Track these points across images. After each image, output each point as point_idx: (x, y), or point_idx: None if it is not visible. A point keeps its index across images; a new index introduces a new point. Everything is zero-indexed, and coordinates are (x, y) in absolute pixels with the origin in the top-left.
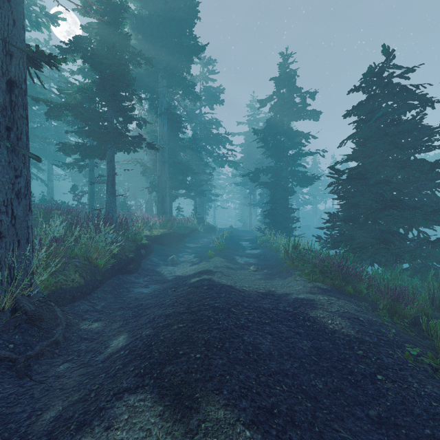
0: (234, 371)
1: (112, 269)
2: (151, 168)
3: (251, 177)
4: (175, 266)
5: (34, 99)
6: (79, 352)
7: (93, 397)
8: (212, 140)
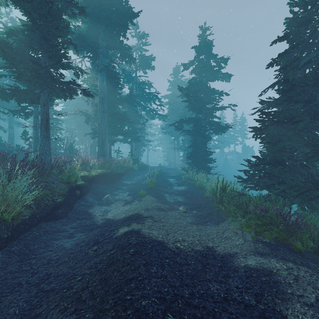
0: None
1: (32, 219)
2: (93, 117)
3: (176, 126)
4: (109, 205)
5: None
6: None
7: None
8: (145, 97)
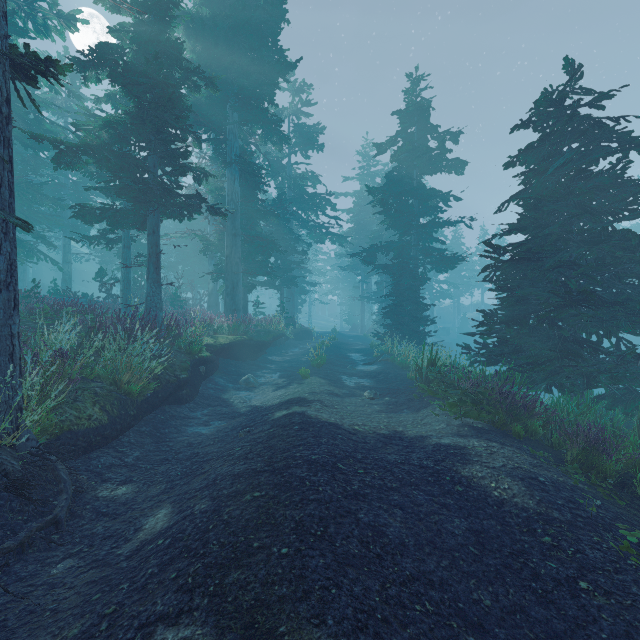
0: (344, 579)
1: (154, 398)
2: (216, 244)
3: (364, 258)
4: (251, 391)
5: (34, 137)
6: (92, 539)
7: (105, 631)
8: (307, 203)
